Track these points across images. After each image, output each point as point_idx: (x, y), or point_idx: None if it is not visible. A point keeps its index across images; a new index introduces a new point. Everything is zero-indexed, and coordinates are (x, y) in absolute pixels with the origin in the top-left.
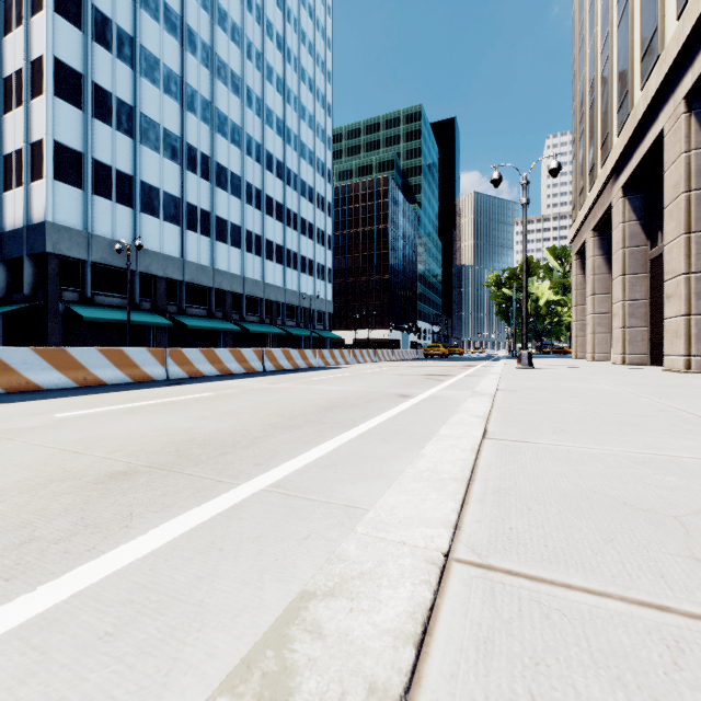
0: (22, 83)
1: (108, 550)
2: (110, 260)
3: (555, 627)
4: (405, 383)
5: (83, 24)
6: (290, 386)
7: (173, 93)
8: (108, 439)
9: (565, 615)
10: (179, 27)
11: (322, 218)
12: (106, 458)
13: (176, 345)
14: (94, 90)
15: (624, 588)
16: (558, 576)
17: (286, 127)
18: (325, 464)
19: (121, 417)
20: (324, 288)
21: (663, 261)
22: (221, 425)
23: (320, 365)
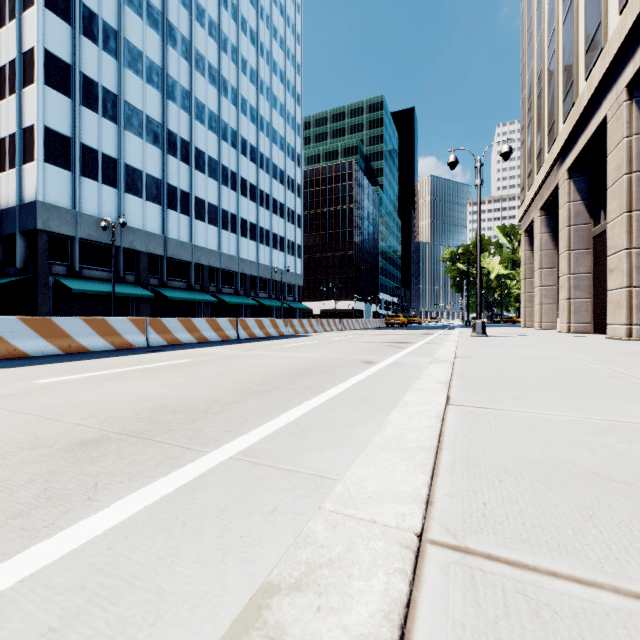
0: (15, 73)
1: (67, 526)
2: (96, 236)
3: (548, 628)
4: (369, 350)
5: (72, 19)
6: (262, 353)
7: (155, 83)
8: (84, 405)
9: (556, 611)
10: (160, 23)
11: (292, 199)
12: (79, 424)
13: (158, 315)
14: (82, 79)
15: (615, 576)
16: (541, 561)
17: (259, 115)
18: (294, 431)
19: (99, 383)
20: (294, 263)
21: (605, 237)
22: (195, 391)
23: (290, 333)
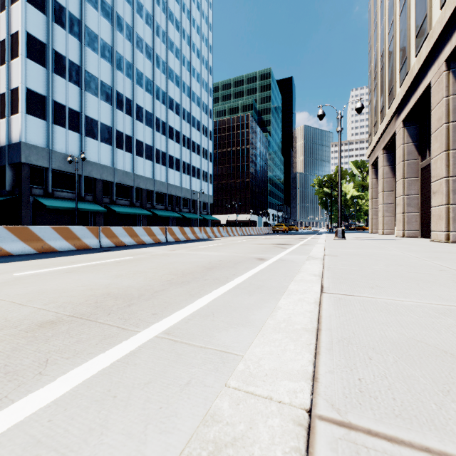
0: (5, 49)
1: (18, 399)
2: (64, 167)
3: None
4: (261, 250)
5: (46, 10)
6: (183, 252)
7: (107, 57)
8: (47, 293)
9: None
10: (111, 14)
11: (206, 141)
12: (41, 309)
13: (109, 224)
14: (54, 54)
15: None
16: (414, 437)
17: (182, 81)
18: (205, 314)
19: (61, 276)
20: (207, 187)
21: (429, 169)
22: (132, 281)
23: (204, 237)
